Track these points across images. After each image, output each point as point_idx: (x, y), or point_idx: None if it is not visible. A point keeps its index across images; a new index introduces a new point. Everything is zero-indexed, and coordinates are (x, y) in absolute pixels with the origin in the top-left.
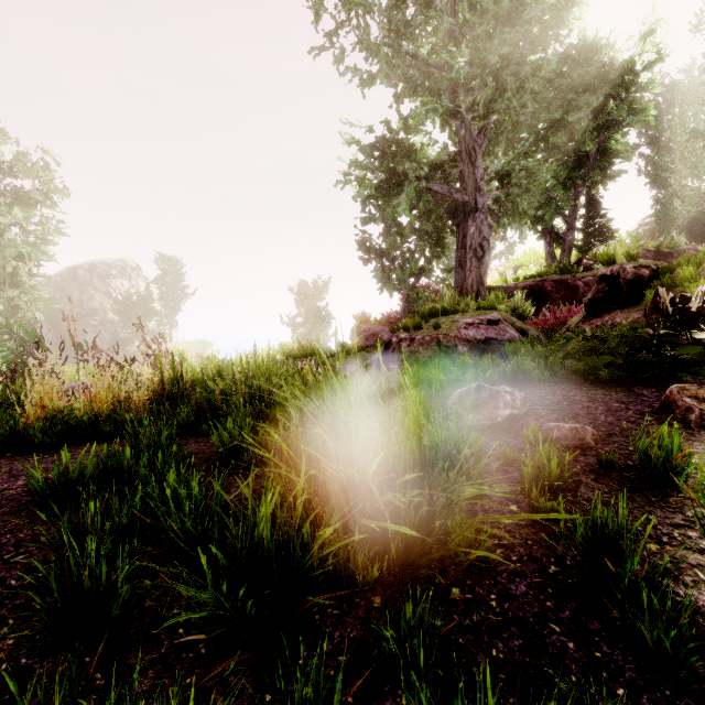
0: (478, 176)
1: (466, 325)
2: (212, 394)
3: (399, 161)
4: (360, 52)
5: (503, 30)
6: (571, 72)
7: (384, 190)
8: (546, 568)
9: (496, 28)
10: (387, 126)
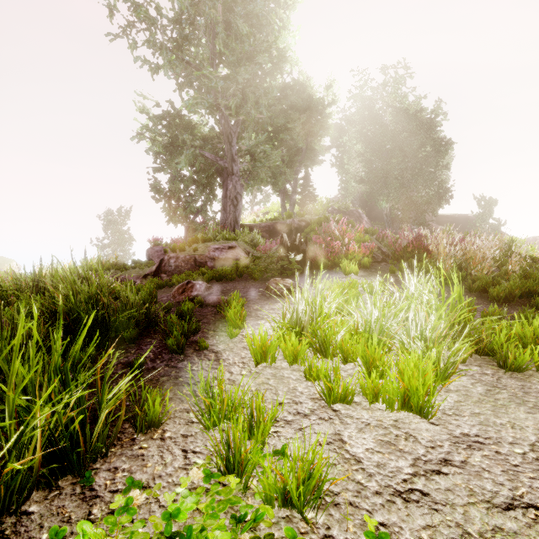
0: (234, 152)
1: (214, 249)
2: (4, 291)
3: (181, 131)
4: (149, 48)
5: (246, 63)
6: (290, 97)
7: (170, 150)
8: (163, 342)
9: (242, 60)
10: (171, 104)
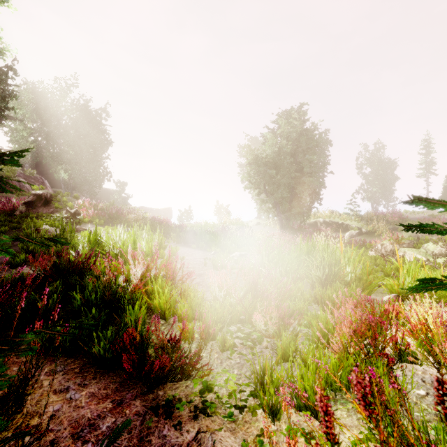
0: None
1: None
2: None
3: None
4: None
5: None
6: None
7: None
8: None
9: None
10: None
